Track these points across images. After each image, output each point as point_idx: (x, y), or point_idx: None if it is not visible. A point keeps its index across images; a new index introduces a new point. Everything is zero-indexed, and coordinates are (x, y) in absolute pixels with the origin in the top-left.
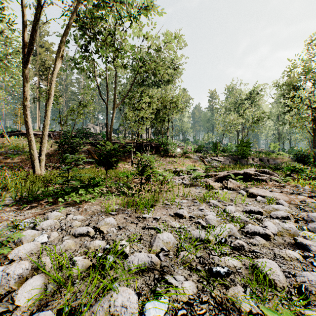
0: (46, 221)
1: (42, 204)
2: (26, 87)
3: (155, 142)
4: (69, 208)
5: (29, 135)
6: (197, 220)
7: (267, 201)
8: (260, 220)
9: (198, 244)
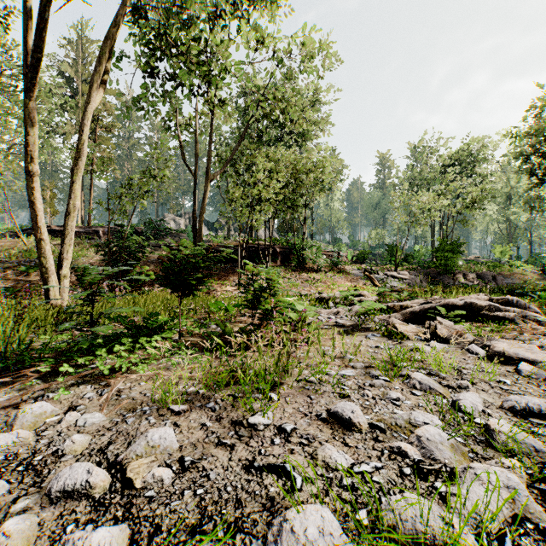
0: None
1: (28, 377)
2: (32, 136)
3: (282, 244)
4: (84, 387)
5: (39, 228)
6: (395, 445)
7: None
8: None
9: None
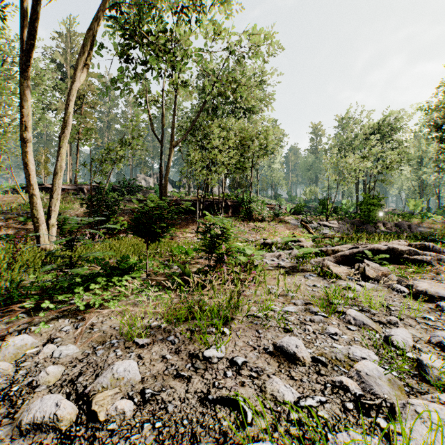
0: None
1: (15, 312)
2: (25, 109)
3: (233, 199)
4: (62, 321)
5: (31, 185)
6: (337, 379)
7: None
8: None
9: None
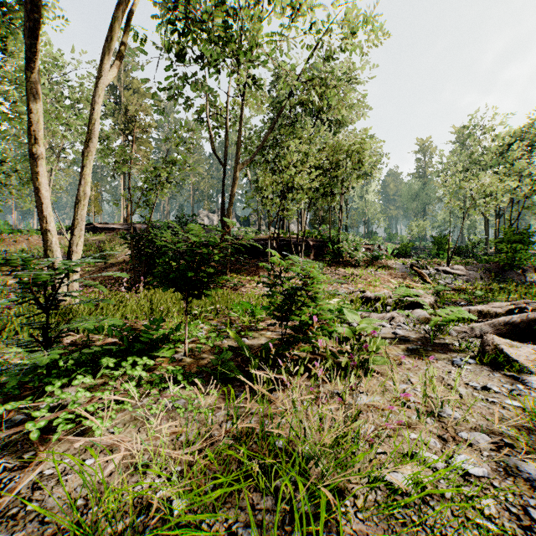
0: None
1: None
2: (36, 114)
3: (315, 237)
4: None
5: (44, 218)
6: None
7: None
8: None
9: None
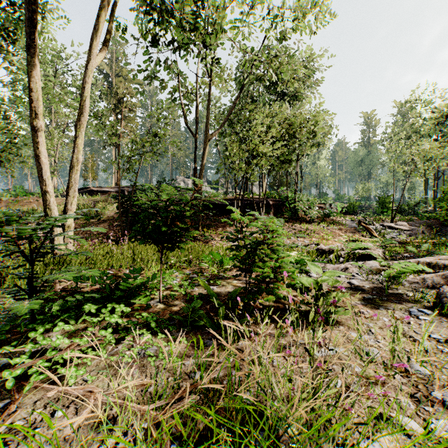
0: None
1: None
2: (37, 93)
3: (274, 197)
4: None
5: (44, 181)
6: None
7: None
8: None
9: None
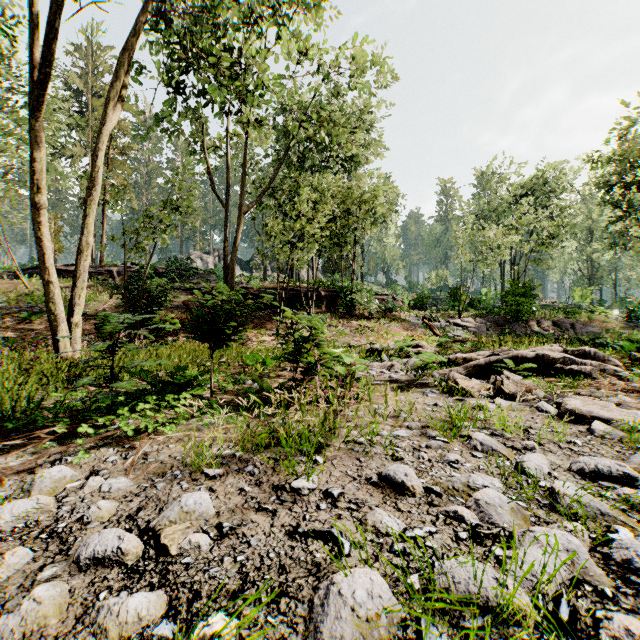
0: (14, 505)
1: (41, 439)
2: (39, 163)
3: (327, 287)
4: (105, 450)
5: (46, 269)
6: (451, 509)
7: (623, 435)
8: (639, 507)
9: (479, 627)
